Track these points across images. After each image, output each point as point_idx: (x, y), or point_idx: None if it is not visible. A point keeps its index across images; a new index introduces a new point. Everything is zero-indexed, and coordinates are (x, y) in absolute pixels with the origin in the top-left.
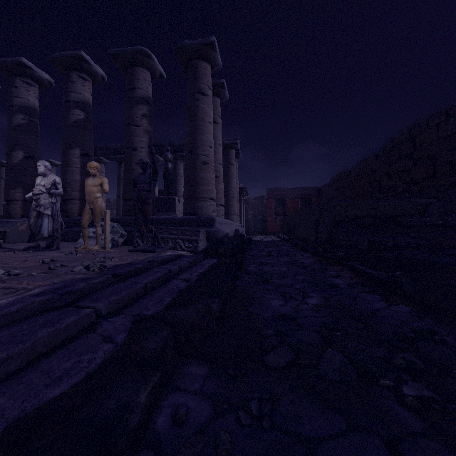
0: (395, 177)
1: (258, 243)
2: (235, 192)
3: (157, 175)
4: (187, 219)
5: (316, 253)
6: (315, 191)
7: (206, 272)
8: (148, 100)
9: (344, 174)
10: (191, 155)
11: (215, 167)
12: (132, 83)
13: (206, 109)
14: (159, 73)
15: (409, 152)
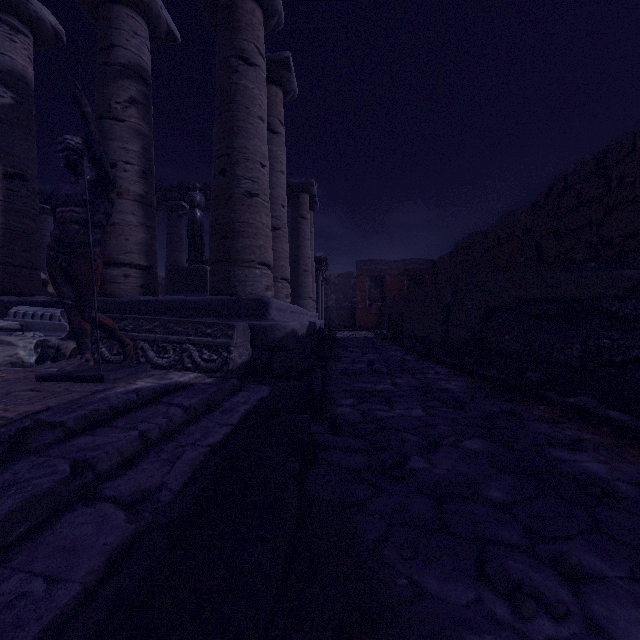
0: (569, 236)
1: (346, 344)
2: (309, 263)
3: (113, 186)
4: (213, 301)
5: (461, 366)
6: (429, 265)
7: (232, 437)
8: (141, 72)
9: (476, 237)
10: (223, 178)
11: (273, 211)
12: (108, 36)
13: (253, 90)
14: (165, 26)
15: (597, 195)
